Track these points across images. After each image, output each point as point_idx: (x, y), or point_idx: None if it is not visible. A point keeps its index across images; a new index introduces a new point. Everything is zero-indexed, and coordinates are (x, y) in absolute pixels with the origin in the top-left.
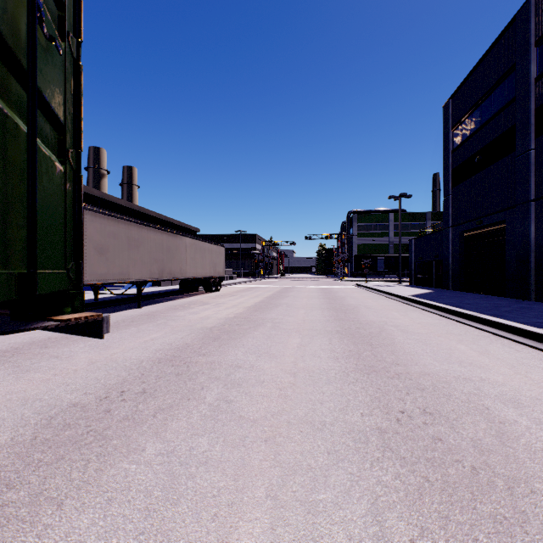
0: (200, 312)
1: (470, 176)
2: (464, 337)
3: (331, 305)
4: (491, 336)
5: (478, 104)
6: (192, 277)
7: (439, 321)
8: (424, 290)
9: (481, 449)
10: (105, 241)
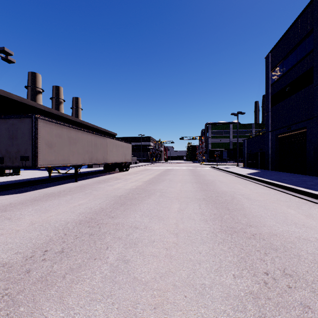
0: (114, 185)
1: (282, 100)
2: (290, 203)
3: (197, 180)
4: (308, 202)
5: (288, 55)
6: (110, 162)
7: (269, 191)
8: (254, 170)
9: None
10: (53, 139)
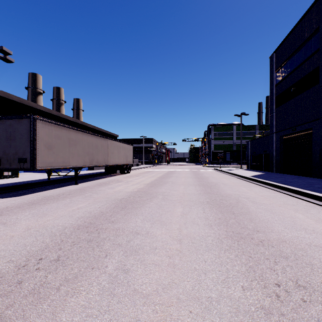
0: (115, 187)
1: (287, 101)
2: (297, 207)
3: (200, 183)
4: (316, 206)
5: (293, 55)
6: (112, 164)
7: (275, 194)
8: (258, 172)
9: None
10: (52, 141)
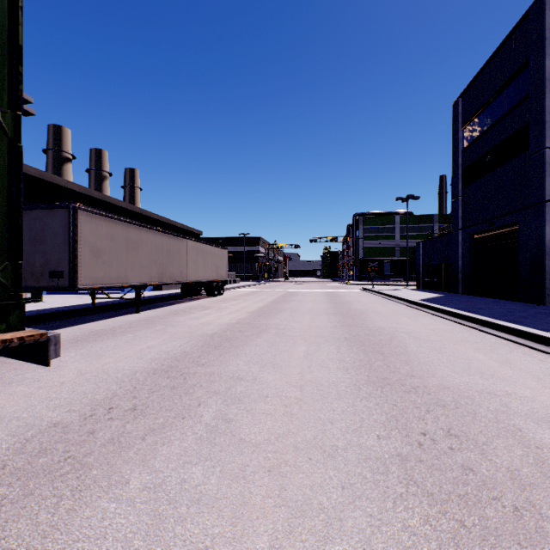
0: (201, 317)
1: (481, 177)
2: (481, 345)
3: (337, 310)
4: (510, 344)
5: (489, 102)
6: (193, 281)
7: (452, 327)
8: (433, 294)
9: (521, 482)
10: (102, 243)
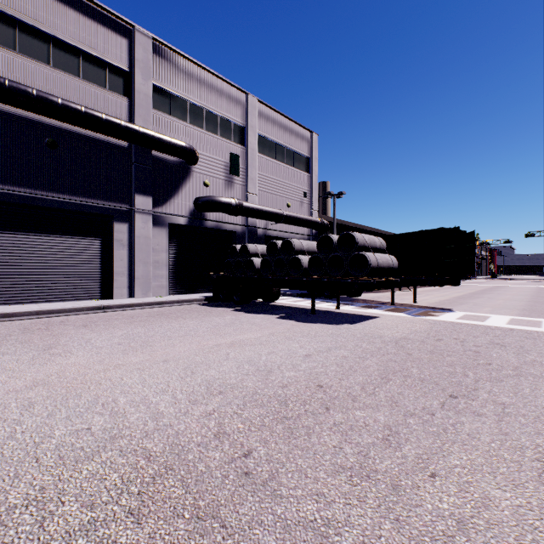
0: (439, 293)
1: None
2: None
3: (536, 295)
4: None
5: None
6: None
7: None
8: None
9: None
10: None
